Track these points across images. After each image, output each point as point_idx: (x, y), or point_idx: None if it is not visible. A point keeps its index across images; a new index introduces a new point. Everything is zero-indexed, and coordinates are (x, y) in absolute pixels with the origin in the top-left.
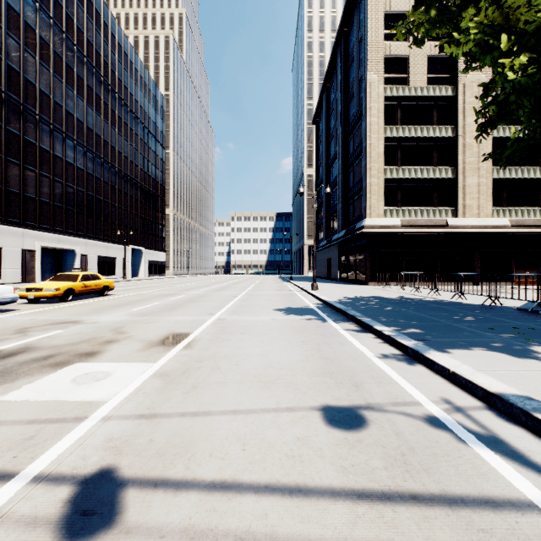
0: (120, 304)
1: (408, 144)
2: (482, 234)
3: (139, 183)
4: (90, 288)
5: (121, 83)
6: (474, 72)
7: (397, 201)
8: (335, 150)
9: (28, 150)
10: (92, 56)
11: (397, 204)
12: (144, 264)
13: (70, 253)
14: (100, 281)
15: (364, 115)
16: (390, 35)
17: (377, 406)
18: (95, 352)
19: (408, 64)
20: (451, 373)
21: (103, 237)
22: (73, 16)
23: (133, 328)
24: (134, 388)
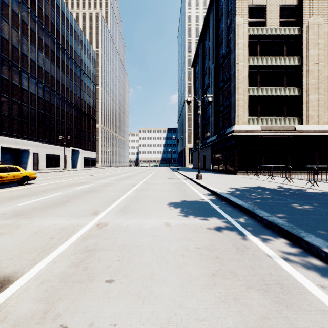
0: (19, 196)
1: (265, 71)
2: (321, 137)
3: (77, 106)
4: (6, 179)
5: (64, 38)
6: (315, 16)
7: (257, 112)
8: (208, 81)
9: None
10: (42, 17)
11: (257, 115)
12: (80, 159)
13: (25, 151)
14: (19, 172)
15: (233, 49)
16: None
17: None
18: None
19: (265, 11)
20: None
21: (50, 141)
22: None
23: None
24: None
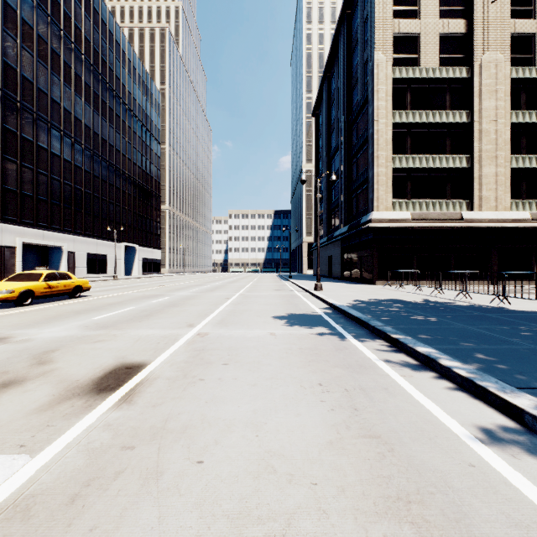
0: (85, 310)
1: (419, 131)
2: (500, 229)
3: (133, 178)
4: (56, 289)
5: (112, 73)
6: (491, 51)
7: (407, 193)
8: (336, 142)
9: (7, 139)
10: (81, 43)
11: (407, 196)
12: (137, 261)
13: (56, 250)
14: (70, 280)
15: (371, 99)
16: (399, 12)
17: None
18: None
19: (419, 43)
20: None
21: (93, 233)
22: None
23: (68, 352)
24: None
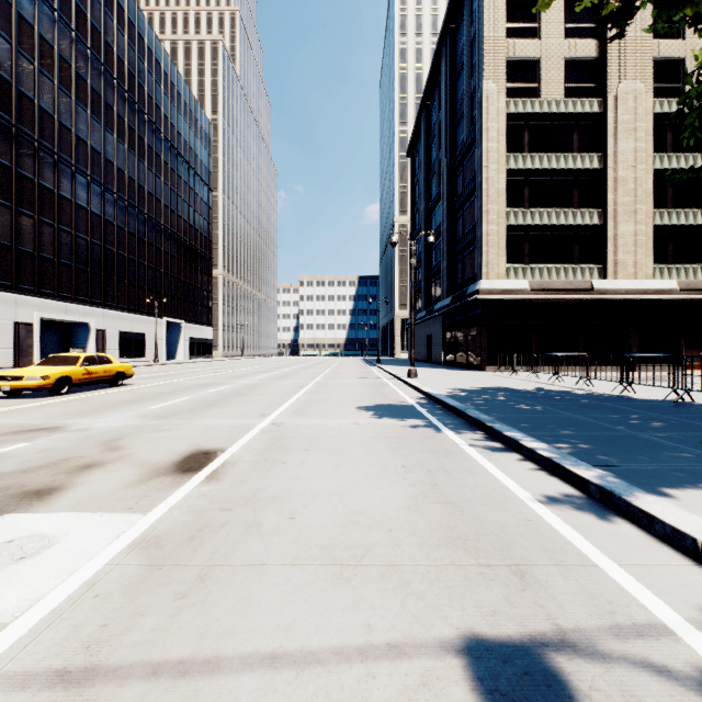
0: (134, 399)
1: (539, 179)
2: (640, 301)
3: (177, 235)
4: (95, 376)
5: (152, 101)
6: (629, 80)
7: (524, 256)
8: (437, 190)
9: (23, 188)
10: (112, 64)
11: (524, 261)
12: (183, 342)
13: (82, 327)
14: (111, 365)
15: (479, 139)
16: (515, 30)
17: (581, 638)
18: (51, 490)
19: (539, 70)
20: (701, 546)
21: (128, 306)
22: (87, 9)
23: (136, 440)
24: (83, 581)
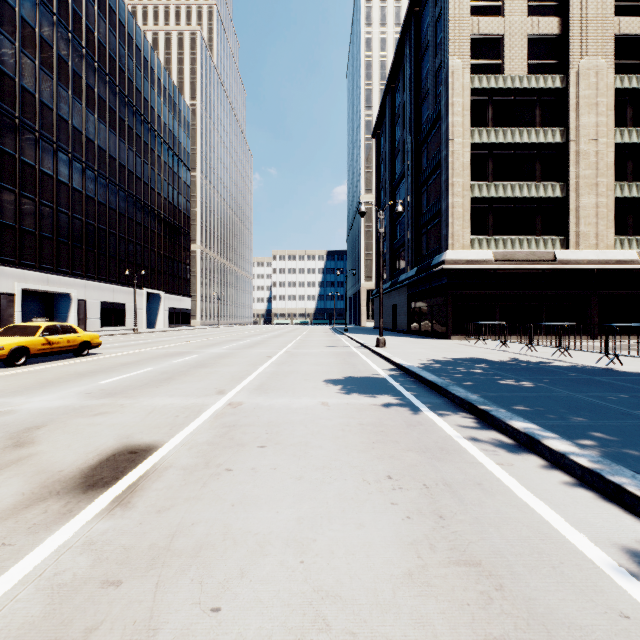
0: (91, 371)
1: (503, 153)
2: (601, 272)
3: (157, 212)
4: (57, 346)
5: (132, 85)
6: (591, 56)
7: (488, 228)
8: (402, 167)
9: (4, 164)
10: (94, 48)
11: (488, 233)
12: (162, 312)
13: (64, 297)
14: (75, 334)
15: (444, 114)
16: (479, 8)
17: None
18: None
19: (503, 47)
20: None
21: (108, 277)
22: None
23: (57, 429)
24: None
